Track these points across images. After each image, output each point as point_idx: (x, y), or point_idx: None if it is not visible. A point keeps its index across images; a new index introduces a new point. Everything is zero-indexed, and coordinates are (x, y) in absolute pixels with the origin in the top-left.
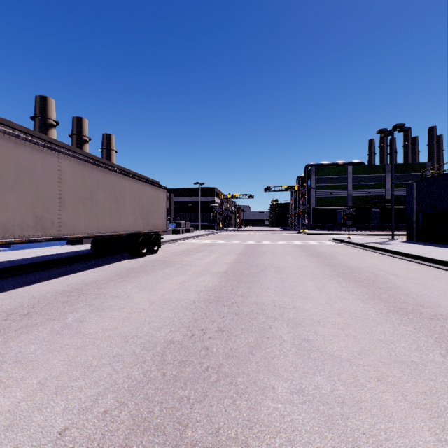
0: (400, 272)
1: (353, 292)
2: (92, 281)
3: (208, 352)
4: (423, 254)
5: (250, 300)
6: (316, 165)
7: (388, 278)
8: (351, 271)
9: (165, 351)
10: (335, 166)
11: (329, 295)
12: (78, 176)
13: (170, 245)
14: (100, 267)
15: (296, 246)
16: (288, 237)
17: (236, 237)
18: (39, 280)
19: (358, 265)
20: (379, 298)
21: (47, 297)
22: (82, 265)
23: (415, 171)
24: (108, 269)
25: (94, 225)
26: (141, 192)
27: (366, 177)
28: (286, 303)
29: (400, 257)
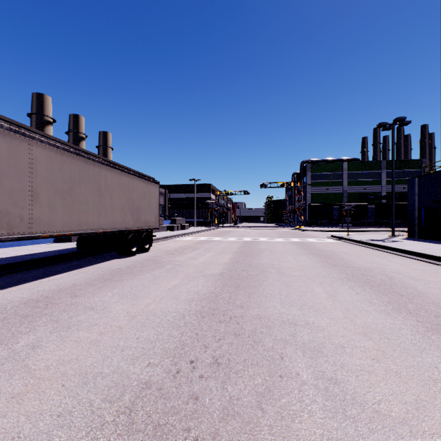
0: (416, 274)
1: (372, 302)
2: (68, 286)
3: (198, 405)
4: (434, 253)
5: (252, 313)
6: (312, 162)
7: (406, 282)
8: (361, 272)
9: (136, 404)
10: (331, 162)
11: (345, 306)
12: (54, 166)
13: (163, 242)
14: (82, 268)
15: (294, 243)
16: (285, 234)
17: (232, 234)
18: (7, 285)
19: (367, 266)
20: (406, 310)
21: (6, 309)
22: (64, 266)
23: (410, 168)
24: (90, 271)
25: (75, 221)
26: (131, 186)
27: (362, 173)
28: (296, 317)
29: (408, 256)
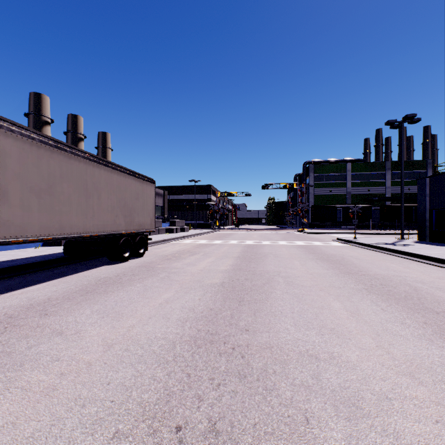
0: (442, 284)
1: (405, 322)
2: (41, 301)
3: None
4: None
5: (260, 340)
6: (315, 162)
7: (435, 295)
8: (380, 282)
9: None
10: (334, 163)
11: (374, 328)
12: (28, 161)
13: (161, 246)
14: (65, 277)
15: (300, 247)
16: (288, 237)
17: (233, 237)
18: None
19: (384, 273)
20: None
21: None
22: (45, 274)
23: (415, 169)
24: (73, 281)
25: (55, 224)
26: (123, 186)
27: (366, 174)
28: (316, 347)
29: (426, 262)
